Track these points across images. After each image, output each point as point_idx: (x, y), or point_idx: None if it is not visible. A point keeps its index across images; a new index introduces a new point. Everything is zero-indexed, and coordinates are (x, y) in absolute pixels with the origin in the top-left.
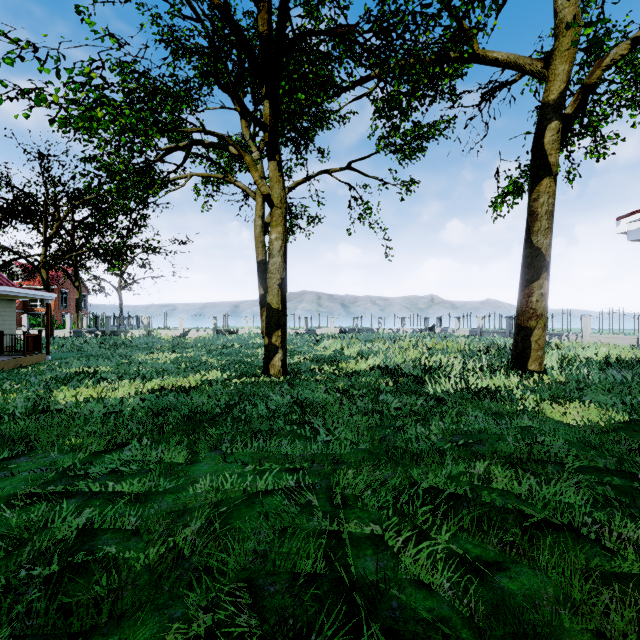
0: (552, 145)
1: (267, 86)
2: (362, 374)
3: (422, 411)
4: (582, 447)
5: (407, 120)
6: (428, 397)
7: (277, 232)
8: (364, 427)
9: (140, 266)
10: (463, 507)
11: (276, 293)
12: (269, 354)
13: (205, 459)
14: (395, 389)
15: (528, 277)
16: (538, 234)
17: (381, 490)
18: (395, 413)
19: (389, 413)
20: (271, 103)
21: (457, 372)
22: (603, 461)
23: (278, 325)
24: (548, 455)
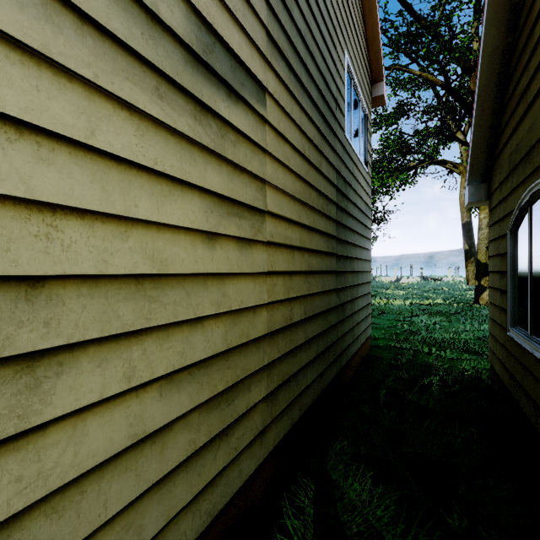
0: None
1: None
2: None
3: None
4: None
5: None
6: None
7: (485, 213)
8: None
9: None
10: None
11: (484, 253)
12: (478, 291)
13: (454, 322)
14: None
15: None
16: None
17: None
18: None
19: None
20: None
21: None
22: None
23: (485, 273)
24: None
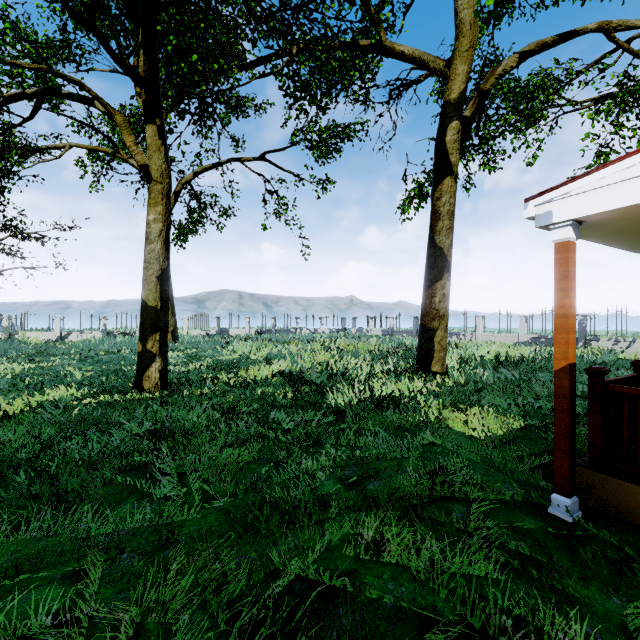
0: (453, 145)
1: None
2: (260, 383)
3: (315, 433)
4: (486, 469)
5: (316, 105)
6: (328, 410)
7: (156, 212)
8: (232, 467)
9: (6, 253)
10: (331, 637)
11: (154, 287)
12: (143, 363)
13: None
14: (293, 401)
15: (432, 277)
16: (441, 234)
17: (213, 603)
18: (283, 438)
19: (276, 438)
20: (145, 48)
21: (363, 377)
22: (510, 493)
23: (156, 327)
24: (452, 487)
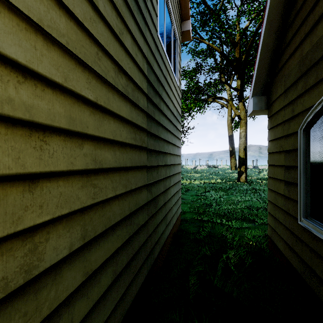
0: None
1: (238, 74)
2: None
3: None
4: None
5: None
6: None
7: (242, 129)
8: None
9: None
10: None
11: (242, 152)
12: (240, 174)
13: (230, 195)
14: None
15: None
16: None
17: None
18: None
19: None
20: (241, 83)
21: None
22: None
23: (243, 164)
24: None
